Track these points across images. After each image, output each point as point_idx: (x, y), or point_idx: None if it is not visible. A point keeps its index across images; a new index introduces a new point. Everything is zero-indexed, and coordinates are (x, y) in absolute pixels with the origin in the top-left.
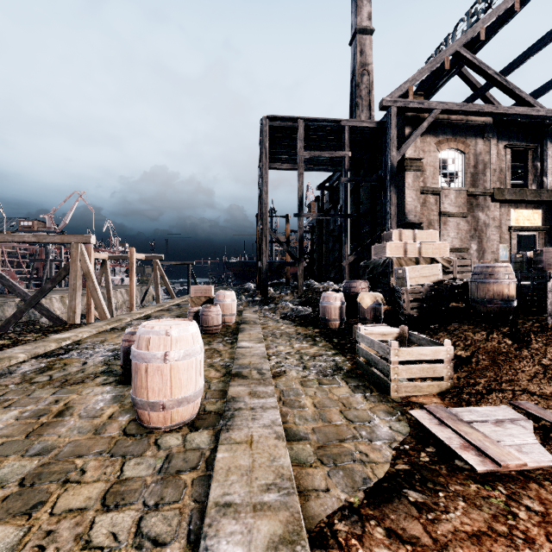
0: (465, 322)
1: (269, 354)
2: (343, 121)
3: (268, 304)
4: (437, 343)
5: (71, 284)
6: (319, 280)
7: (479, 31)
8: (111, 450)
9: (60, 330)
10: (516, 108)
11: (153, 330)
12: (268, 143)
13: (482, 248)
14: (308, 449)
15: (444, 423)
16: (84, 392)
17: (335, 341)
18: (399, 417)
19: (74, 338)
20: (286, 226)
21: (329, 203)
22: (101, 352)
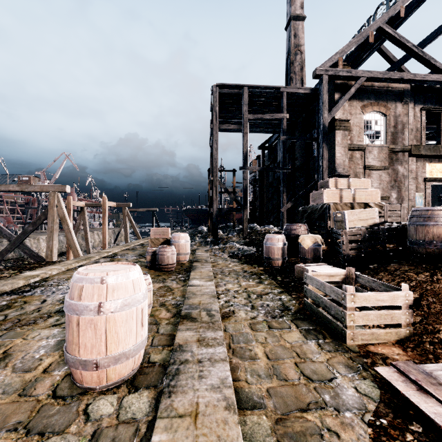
0: (404, 262)
1: (218, 292)
2: (282, 88)
3: (218, 244)
4: (391, 287)
5: (49, 227)
6: (260, 224)
7: (399, 9)
8: (30, 422)
9: (35, 267)
10: (431, 75)
11: (87, 277)
12: (218, 108)
13: (401, 197)
14: (264, 424)
15: (424, 388)
16: (29, 336)
17: (279, 279)
18: (362, 372)
19: (43, 275)
20: (233, 179)
21: (268, 160)
22: (63, 289)
